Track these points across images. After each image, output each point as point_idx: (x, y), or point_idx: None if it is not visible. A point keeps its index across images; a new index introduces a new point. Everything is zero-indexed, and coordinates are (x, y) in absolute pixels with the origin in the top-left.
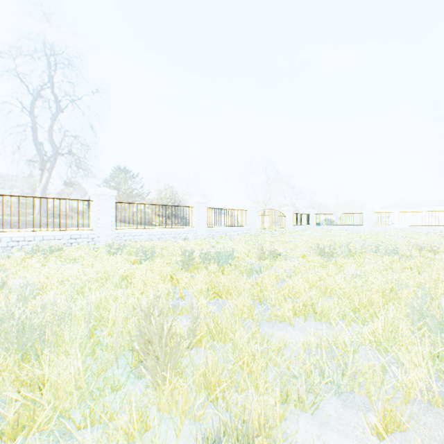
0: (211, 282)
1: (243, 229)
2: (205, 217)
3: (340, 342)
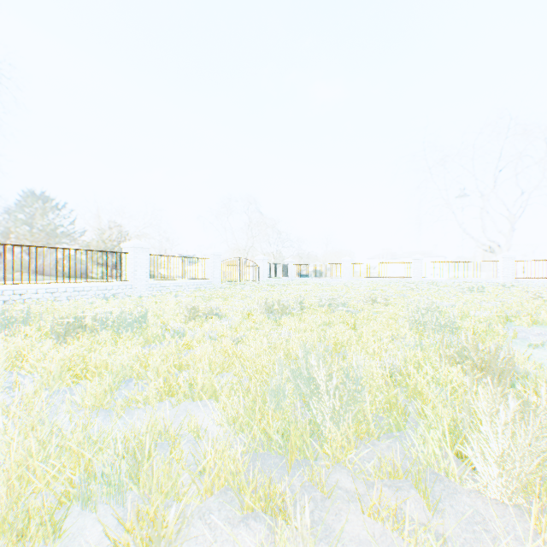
0: (65, 359)
1: (202, 283)
2: (145, 267)
3: (191, 426)
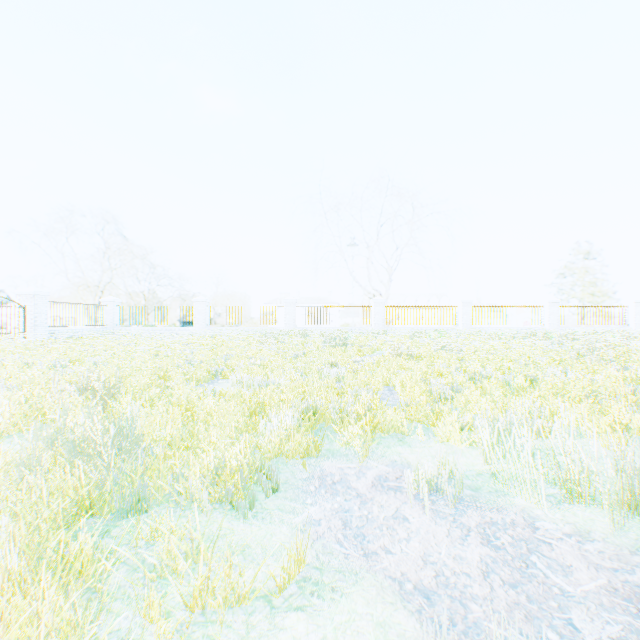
0: None
1: None
2: None
3: None
